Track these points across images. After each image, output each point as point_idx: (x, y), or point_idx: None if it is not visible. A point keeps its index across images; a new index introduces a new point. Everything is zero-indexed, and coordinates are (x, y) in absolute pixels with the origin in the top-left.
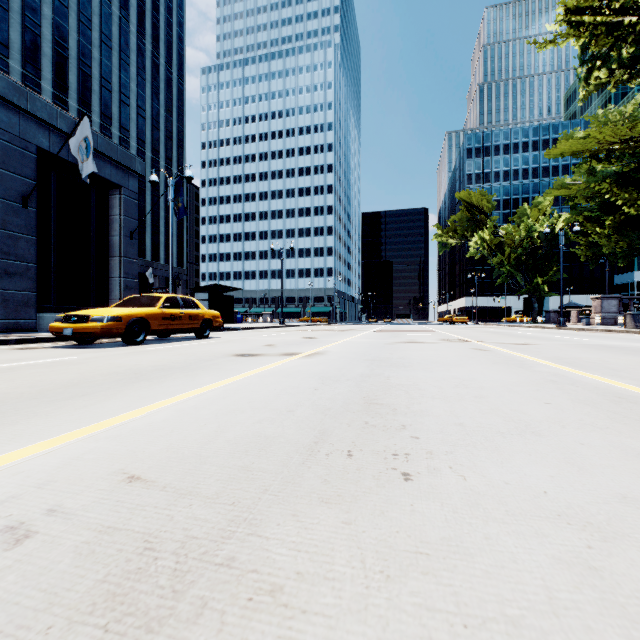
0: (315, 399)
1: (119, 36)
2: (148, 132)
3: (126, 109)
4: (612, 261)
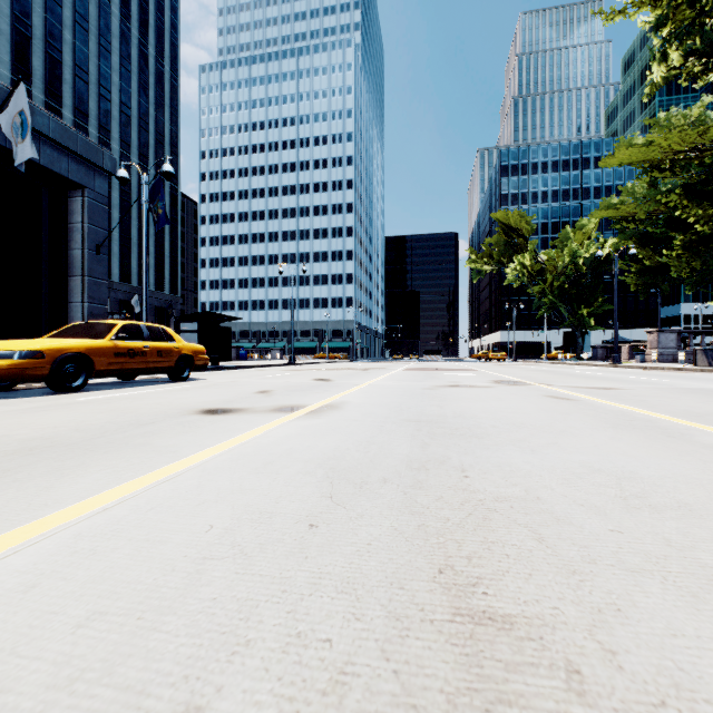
0: (301, 589)
1: (97, 17)
2: (134, 134)
3: (106, 105)
4: (665, 291)
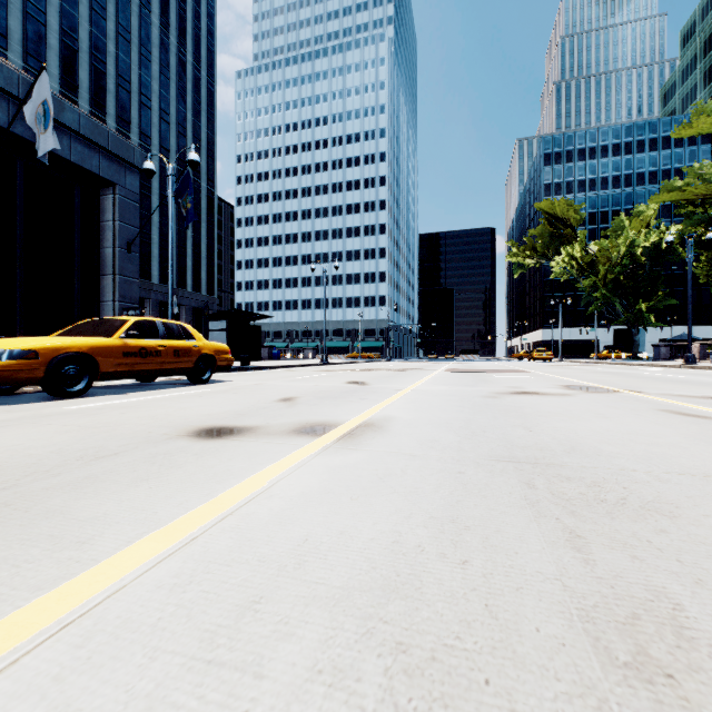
0: None
1: (139, 28)
2: (173, 139)
3: (147, 112)
4: None
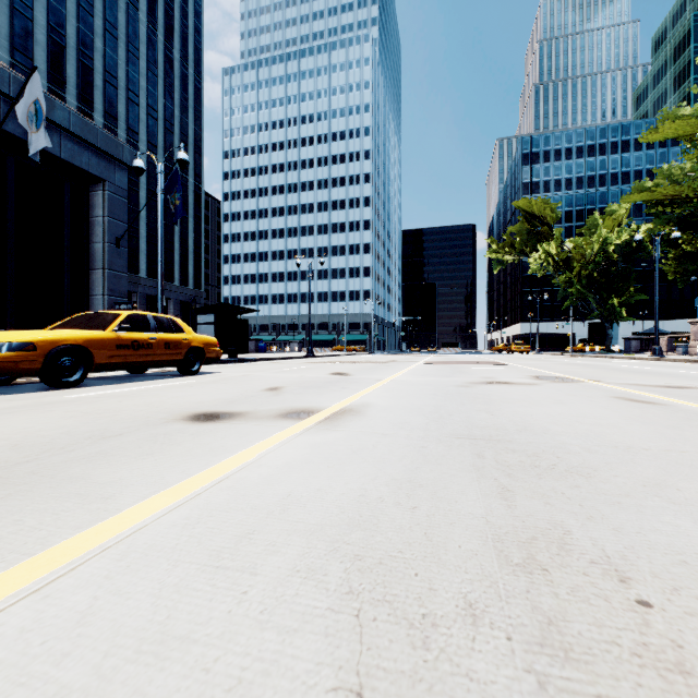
0: None
1: (126, 25)
2: (160, 135)
3: (134, 108)
4: None
